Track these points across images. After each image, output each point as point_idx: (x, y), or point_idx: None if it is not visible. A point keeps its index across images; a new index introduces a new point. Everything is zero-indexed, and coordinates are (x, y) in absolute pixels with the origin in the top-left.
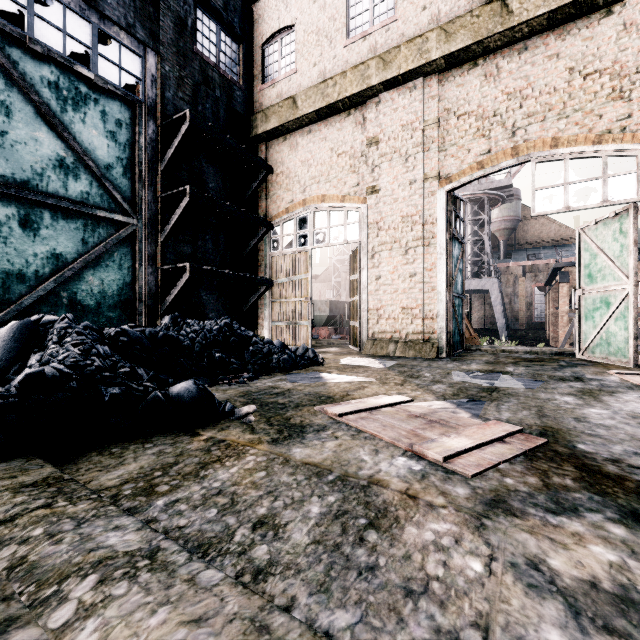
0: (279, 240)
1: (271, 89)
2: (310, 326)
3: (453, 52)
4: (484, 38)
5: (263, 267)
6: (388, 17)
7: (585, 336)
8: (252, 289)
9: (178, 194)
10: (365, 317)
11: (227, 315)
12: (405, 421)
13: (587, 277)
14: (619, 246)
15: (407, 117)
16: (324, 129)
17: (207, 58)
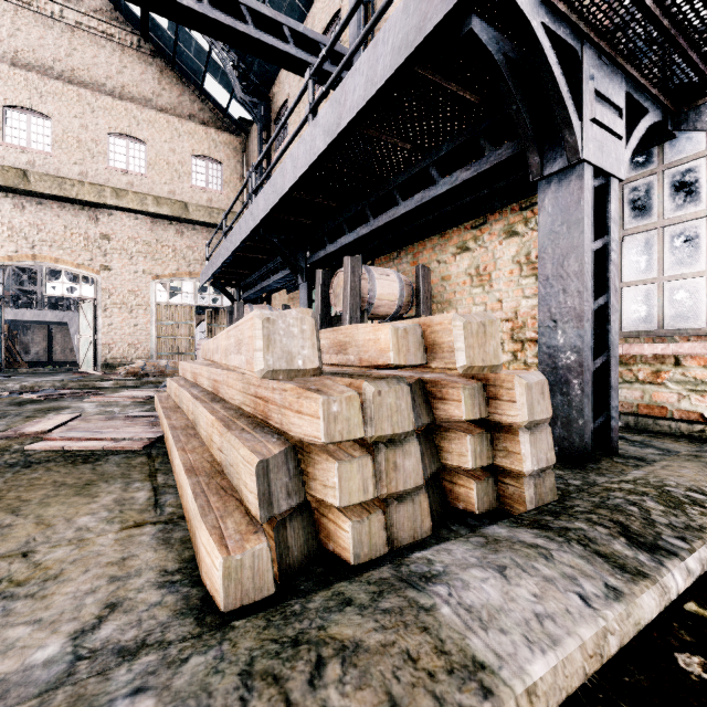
0: None
1: None
2: None
3: None
4: (12, 187)
5: None
6: None
7: (82, 359)
8: None
9: None
10: None
11: None
12: None
13: (83, 329)
14: (91, 317)
15: None
16: None
17: None
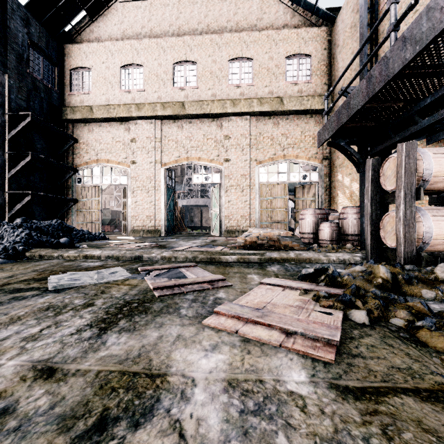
0: (82, 178)
1: (76, 96)
2: (101, 224)
3: (166, 115)
4: (177, 114)
5: (71, 192)
6: (140, 87)
7: (213, 227)
8: (63, 204)
9: (21, 153)
10: (130, 219)
11: (48, 218)
12: (132, 245)
13: (213, 206)
14: (218, 196)
15: (148, 134)
16: (109, 127)
17: (36, 76)
